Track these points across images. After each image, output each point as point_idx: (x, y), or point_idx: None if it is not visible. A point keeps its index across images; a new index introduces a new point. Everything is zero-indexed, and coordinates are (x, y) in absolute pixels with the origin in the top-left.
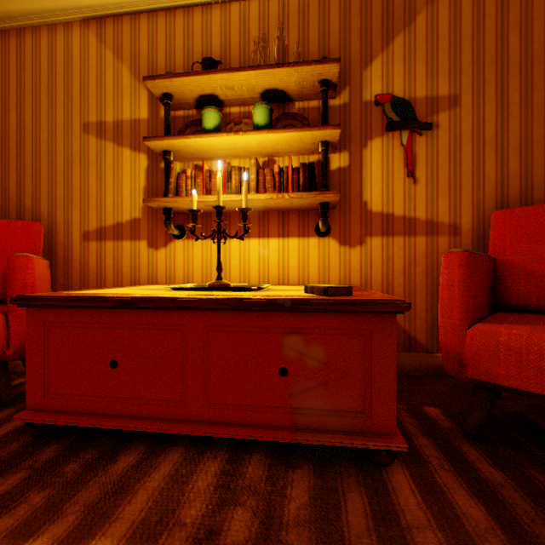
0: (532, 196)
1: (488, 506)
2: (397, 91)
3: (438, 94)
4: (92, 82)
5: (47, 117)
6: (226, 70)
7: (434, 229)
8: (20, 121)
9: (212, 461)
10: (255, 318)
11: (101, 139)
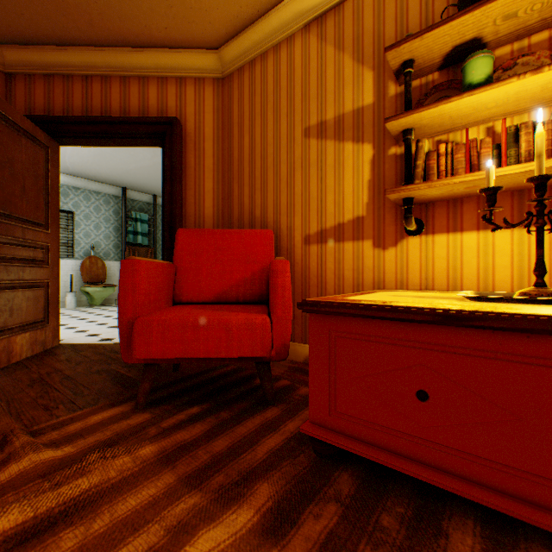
0: None
1: None
2: None
3: None
4: (312, 85)
5: (272, 133)
6: None
7: None
8: (251, 142)
9: None
10: None
11: (321, 139)
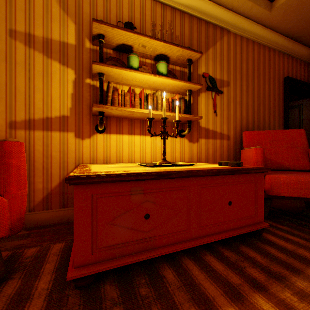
0: (248, 126)
1: (297, 236)
2: (210, 73)
3: (223, 79)
4: None
5: None
6: (149, 36)
7: (222, 137)
8: None
9: (207, 256)
10: (219, 179)
11: (30, 47)
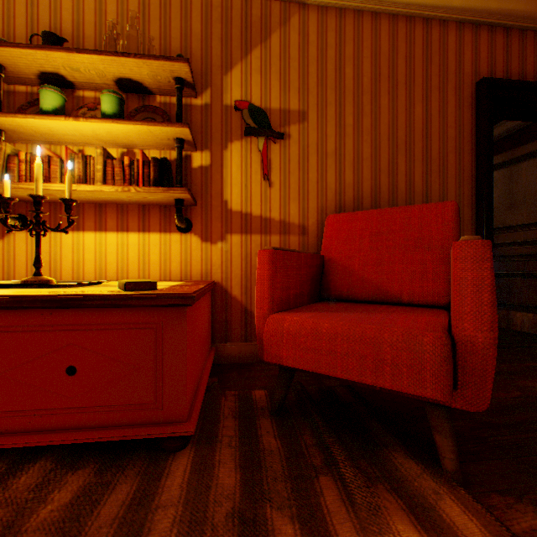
0: (363, 204)
1: (246, 473)
2: (255, 100)
3: (291, 108)
4: None
5: None
6: (64, 48)
7: (287, 229)
8: None
9: None
10: (40, 316)
11: None
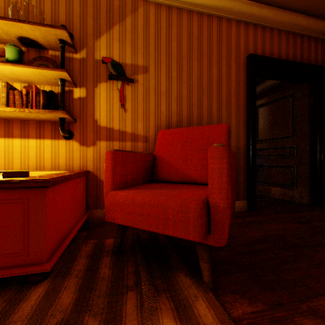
0: (182, 124)
1: (81, 294)
2: (115, 57)
3: (138, 64)
4: None
5: None
6: None
7: (136, 138)
8: None
9: None
10: None
11: None
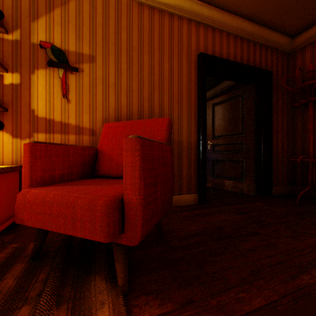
0: (133, 118)
1: None
2: (57, 43)
3: (84, 52)
4: None
5: None
6: None
7: (81, 131)
8: None
9: None
10: None
11: None
